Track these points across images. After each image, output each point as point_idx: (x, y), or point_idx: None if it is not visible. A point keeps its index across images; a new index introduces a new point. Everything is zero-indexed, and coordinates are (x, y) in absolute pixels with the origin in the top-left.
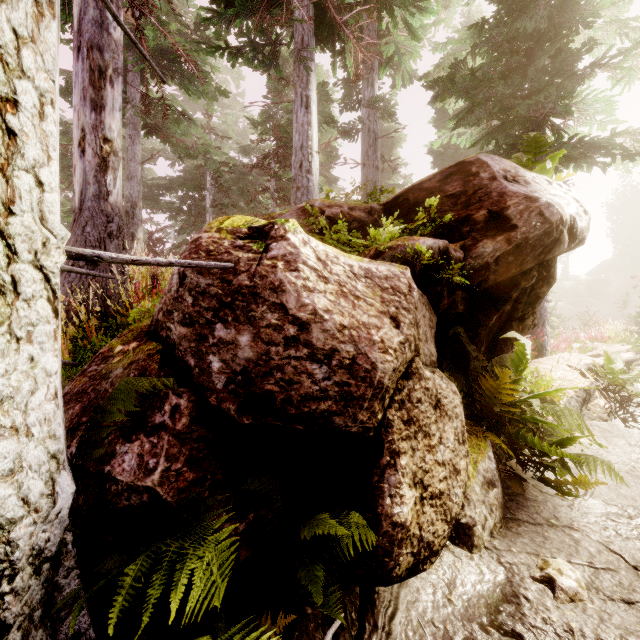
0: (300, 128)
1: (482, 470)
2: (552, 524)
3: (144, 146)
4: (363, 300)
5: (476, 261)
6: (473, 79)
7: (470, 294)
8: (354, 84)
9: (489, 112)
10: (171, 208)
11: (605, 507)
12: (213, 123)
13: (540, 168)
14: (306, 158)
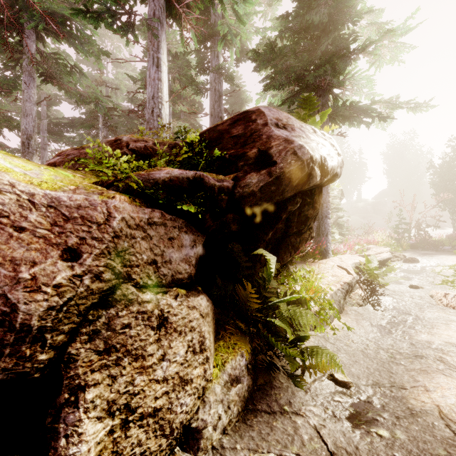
0: (152, 82)
1: (230, 369)
2: (284, 411)
3: (48, 92)
4: (30, 231)
5: (244, 190)
6: (272, 52)
7: (244, 216)
8: (204, 54)
9: (289, 80)
10: (72, 142)
11: (335, 386)
12: (108, 78)
13: (312, 120)
14: (157, 106)
